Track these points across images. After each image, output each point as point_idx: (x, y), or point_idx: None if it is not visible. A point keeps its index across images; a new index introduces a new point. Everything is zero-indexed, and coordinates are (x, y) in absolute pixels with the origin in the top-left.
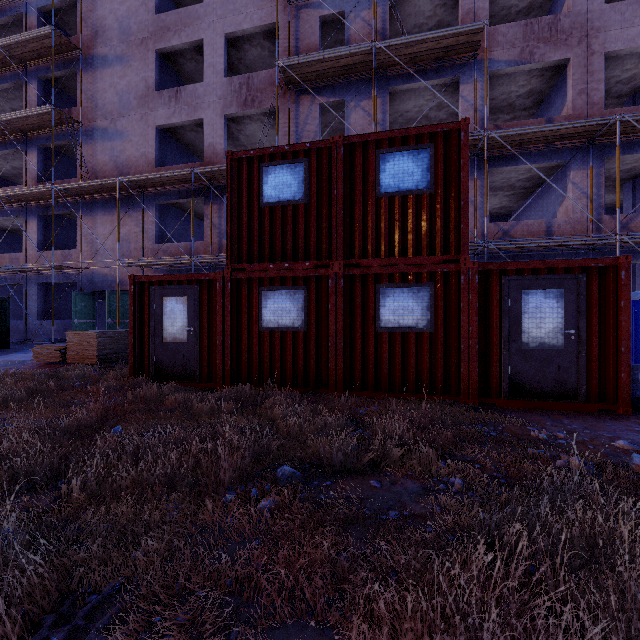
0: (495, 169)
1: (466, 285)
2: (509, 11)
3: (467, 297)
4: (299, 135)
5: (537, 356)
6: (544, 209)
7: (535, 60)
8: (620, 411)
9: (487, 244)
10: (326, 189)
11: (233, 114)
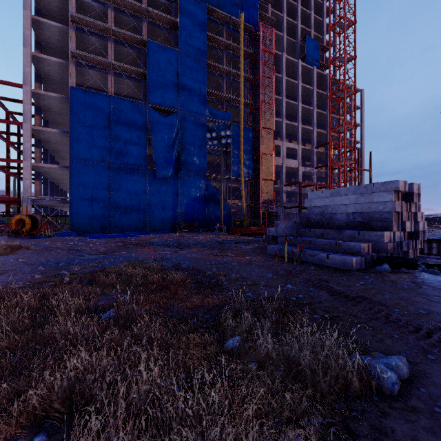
0: None
1: None
2: None
3: None
4: None
5: None
6: None
7: None
8: None
9: None
10: None
11: None
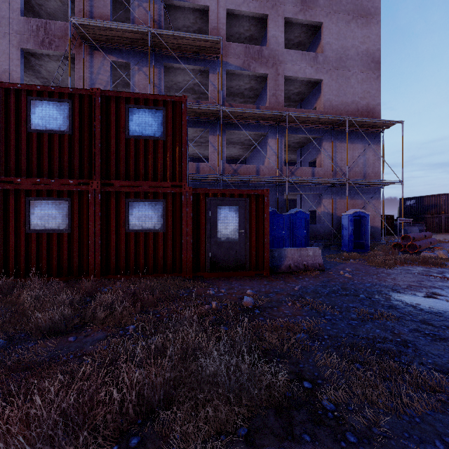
0: (230, 131)
1: (185, 202)
2: (240, 36)
3: (186, 209)
4: (93, 81)
5: (225, 245)
6: (259, 159)
7: (251, 70)
8: (265, 274)
9: (222, 177)
10: (87, 126)
11: (30, 49)
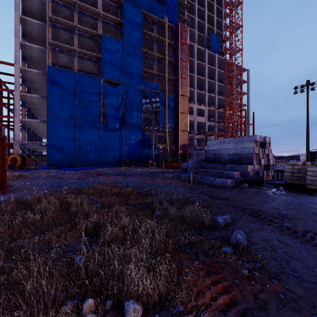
0: None
1: None
2: None
3: None
4: None
5: None
6: None
7: None
8: (5, 191)
9: None
10: None
11: None
